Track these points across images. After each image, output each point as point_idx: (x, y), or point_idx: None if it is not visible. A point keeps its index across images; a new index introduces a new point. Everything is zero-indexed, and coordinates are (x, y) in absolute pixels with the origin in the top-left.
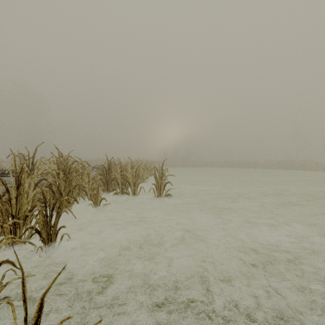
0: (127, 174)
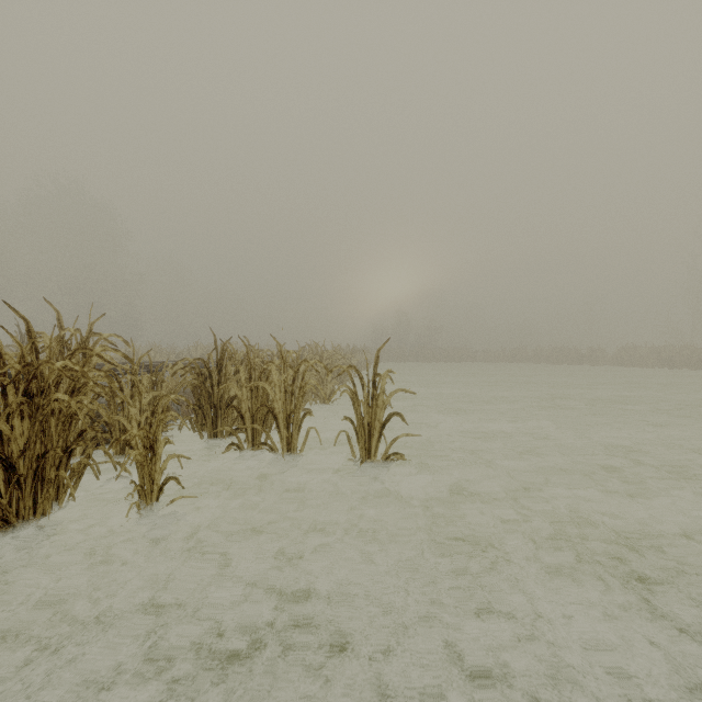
0: (267, 389)
